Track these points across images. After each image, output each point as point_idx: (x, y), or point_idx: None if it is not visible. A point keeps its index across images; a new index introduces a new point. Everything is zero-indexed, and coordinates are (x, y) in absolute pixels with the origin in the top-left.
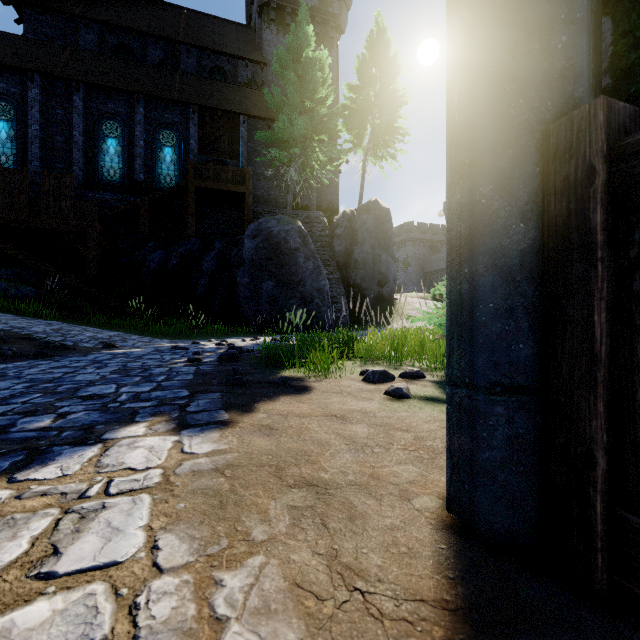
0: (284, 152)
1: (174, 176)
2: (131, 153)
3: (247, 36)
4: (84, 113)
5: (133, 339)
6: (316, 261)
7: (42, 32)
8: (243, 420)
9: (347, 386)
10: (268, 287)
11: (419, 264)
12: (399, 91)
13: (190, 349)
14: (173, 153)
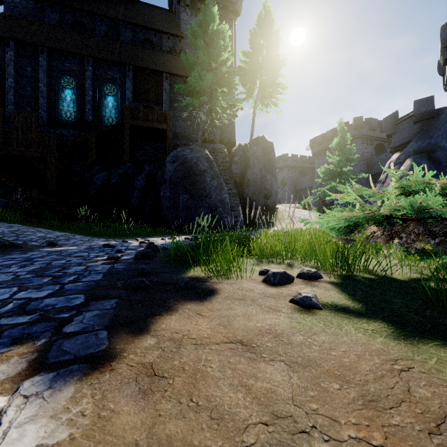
0: (196, 100)
1: (115, 117)
2: (83, 100)
3: (169, 17)
4: (47, 70)
5: (75, 238)
6: (219, 180)
7: (17, 11)
8: (122, 352)
9: (249, 289)
10: (184, 199)
11: (292, 184)
12: (280, 56)
13: (117, 247)
14: (114, 101)
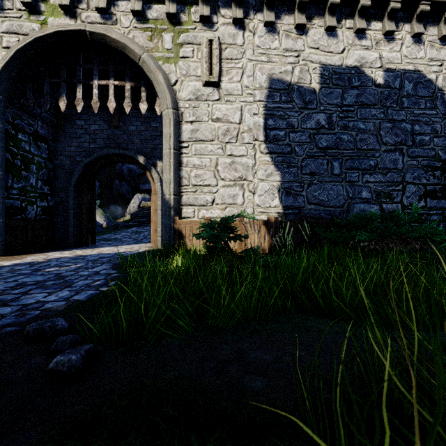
0: None
1: None
2: None
3: None
4: None
5: None
6: None
7: None
8: None
9: None
10: None
11: None
12: None
13: None
14: None
